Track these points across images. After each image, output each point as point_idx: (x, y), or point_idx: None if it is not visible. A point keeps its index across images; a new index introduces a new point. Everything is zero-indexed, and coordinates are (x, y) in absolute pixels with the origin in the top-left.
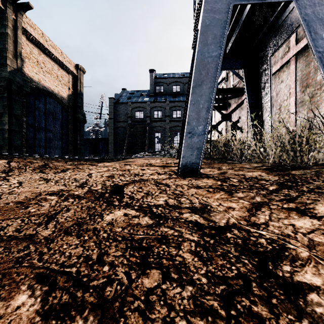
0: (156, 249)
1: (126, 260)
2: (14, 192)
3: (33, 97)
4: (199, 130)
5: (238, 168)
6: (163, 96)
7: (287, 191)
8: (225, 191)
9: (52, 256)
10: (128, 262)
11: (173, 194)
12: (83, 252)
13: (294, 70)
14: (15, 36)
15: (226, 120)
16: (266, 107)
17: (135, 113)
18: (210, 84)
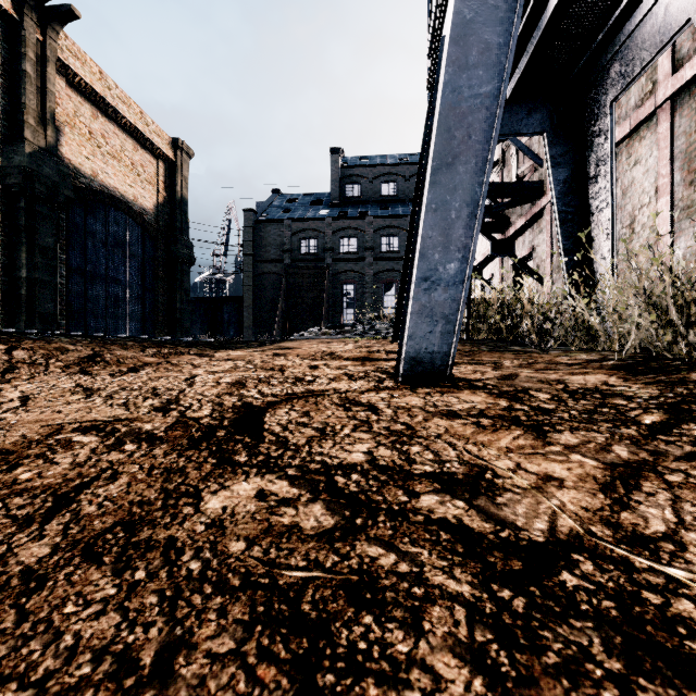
0: (343, 630)
1: (246, 680)
2: (2, 423)
3: (80, 209)
4: (449, 272)
5: (544, 365)
6: (360, 206)
7: None
8: (524, 425)
9: (19, 647)
10: (251, 690)
11: (388, 432)
12: (116, 636)
13: (668, 133)
14: (42, 78)
15: (501, 255)
16: (600, 222)
17: (300, 243)
18: (475, 162)
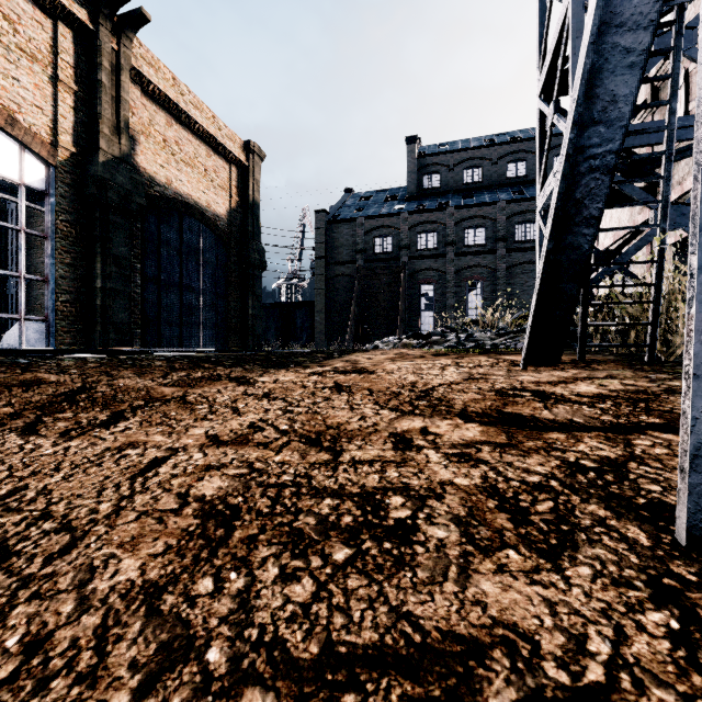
0: None
1: None
2: None
3: (155, 218)
4: None
5: None
6: (439, 198)
7: None
8: None
9: None
10: None
11: None
12: None
13: None
14: (117, 88)
15: (672, 227)
16: None
17: (373, 242)
18: None
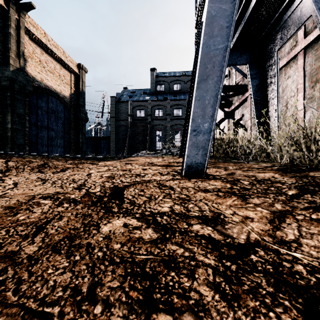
0: (163, 278)
1: (125, 296)
2: (7, 195)
3: (35, 96)
4: (205, 127)
5: (246, 169)
6: (164, 95)
7: (310, 196)
8: (237, 195)
9: (32, 286)
10: (128, 300)
11: (178, 198)
12: (71, 281)
13: (302, 64)
14: (18, 36)
15: (228, 118)
16: (272, 104)
17: (136, 112)
18: (216, 79)
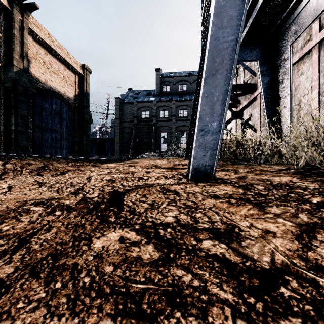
0: (164, 321)
1: None
2: None
3: (39, 97)
4: (213, 127)
5: (259, 172)
6: (169, 96)
7: None
8: (252, 203)
9: None
10: None
11: (185, 206)
12: (43, 322)
13: (317, 60)
14: (21, 37)
15: (236, 118)
16: (284, 102)
17: (141, 113)
18: (226, 73)
